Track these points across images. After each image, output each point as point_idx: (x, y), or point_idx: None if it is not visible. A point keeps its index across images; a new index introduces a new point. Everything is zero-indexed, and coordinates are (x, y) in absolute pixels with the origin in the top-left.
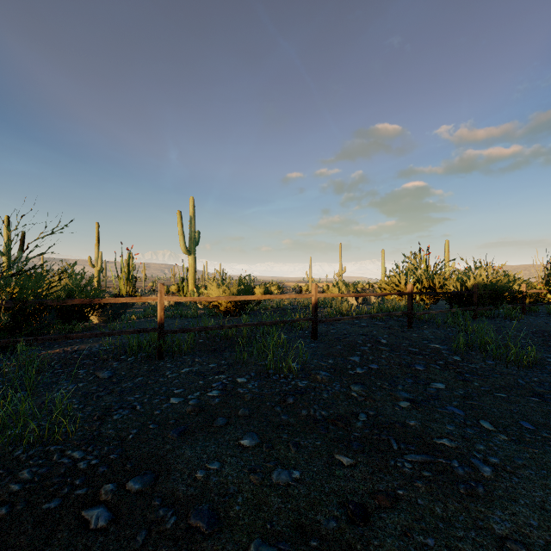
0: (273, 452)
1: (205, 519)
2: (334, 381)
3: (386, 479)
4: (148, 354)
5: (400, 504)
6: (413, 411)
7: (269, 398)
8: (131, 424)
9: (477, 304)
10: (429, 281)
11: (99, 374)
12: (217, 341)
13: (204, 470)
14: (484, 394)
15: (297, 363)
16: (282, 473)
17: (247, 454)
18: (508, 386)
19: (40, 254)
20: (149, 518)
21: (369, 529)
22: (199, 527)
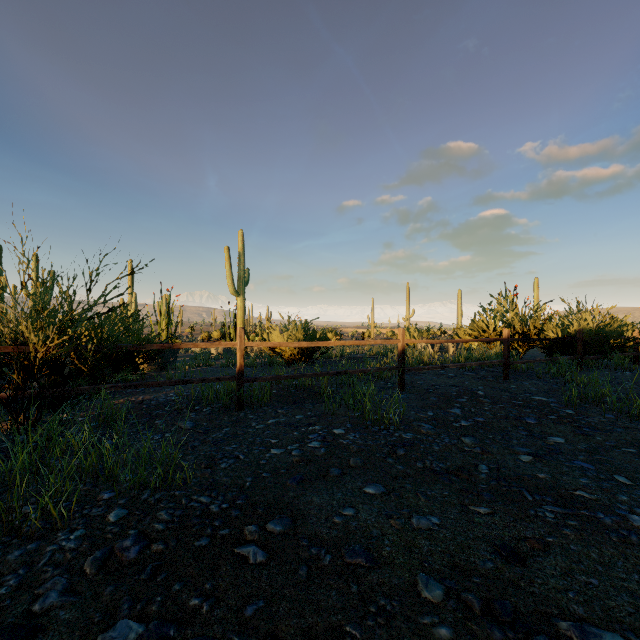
0: (403, 500)
1: (362, 557)
2: (441, 434)
3: (530, 527)
4: (225, 404)
5: (553, 549)
6: (538, 465)
7: (376, 449)
8: (242, 472)
9: (582, 352)
10: (522, 325)
11: (180, 424)
12: (292, 392)
13: (340, 515)
14: (611, 449)
15: (394, 415)
16: (422, 519)
17: (377, 501)
18: (635, 442)
19: (117, 296)
20: (303, 556)
21: (528, 570)
22: (358, 563)
